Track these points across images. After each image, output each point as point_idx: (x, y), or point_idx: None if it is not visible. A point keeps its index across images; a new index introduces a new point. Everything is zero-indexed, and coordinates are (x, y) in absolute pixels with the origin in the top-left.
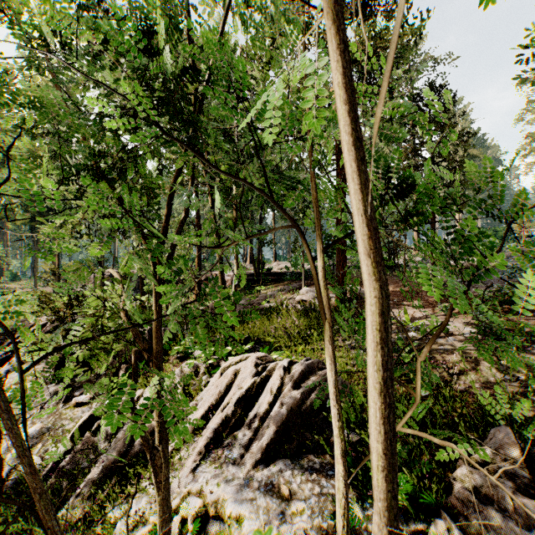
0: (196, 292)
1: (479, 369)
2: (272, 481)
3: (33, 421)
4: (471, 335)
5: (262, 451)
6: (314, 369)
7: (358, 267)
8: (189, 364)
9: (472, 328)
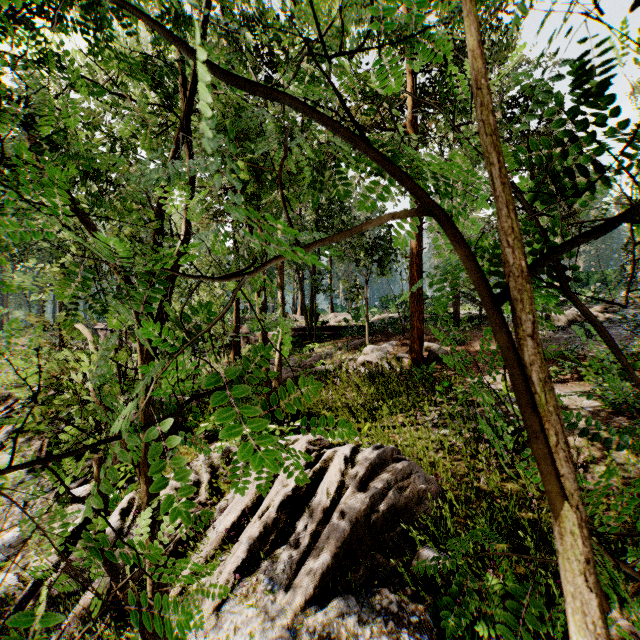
0: (234, 350)
1: (613, 459)
2: (330, 631)
3: (14, 523)
4: (594, 410)
5: (314, 585)
6: (387, 460)
7: (435, 320)
8: (219, 448)
9: (593, 401)
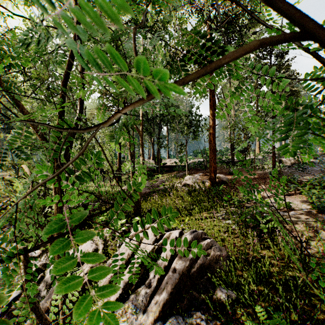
0: (118, 178)
1: (321, 237)
2: None
3: None
4: (308, 210)
5: (159, 310)
6: (199, 238)
7: (221, 162)
8: (108, 231)
9: (307, 205)
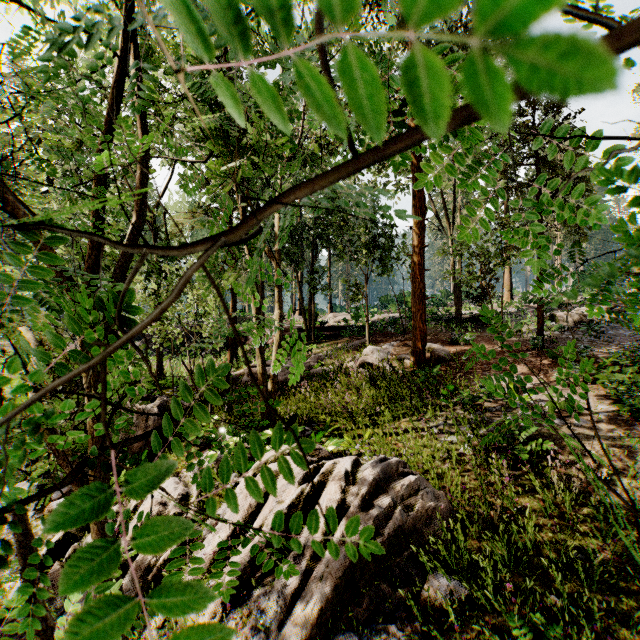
0: (231, 351)
1: (637, 472)
2: None
3: None
4: (610, 416)
5: (311, 622)
6: (392, 474)
7: (436, 320)
8: (210, 457)
9: (609, 406)
